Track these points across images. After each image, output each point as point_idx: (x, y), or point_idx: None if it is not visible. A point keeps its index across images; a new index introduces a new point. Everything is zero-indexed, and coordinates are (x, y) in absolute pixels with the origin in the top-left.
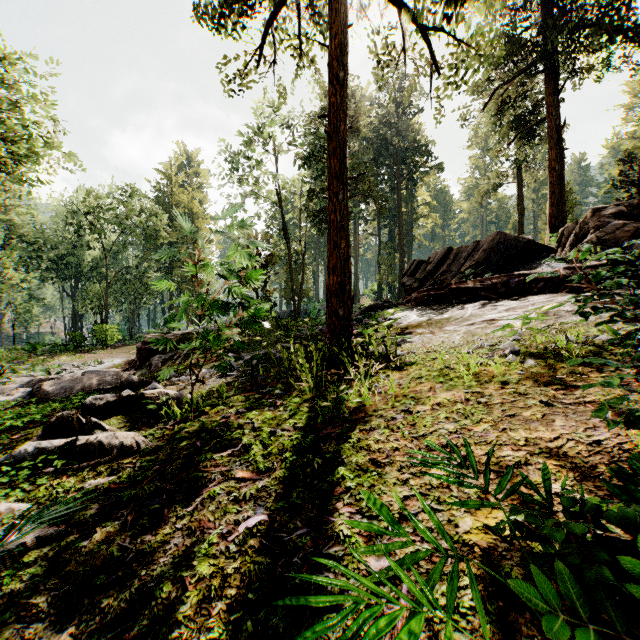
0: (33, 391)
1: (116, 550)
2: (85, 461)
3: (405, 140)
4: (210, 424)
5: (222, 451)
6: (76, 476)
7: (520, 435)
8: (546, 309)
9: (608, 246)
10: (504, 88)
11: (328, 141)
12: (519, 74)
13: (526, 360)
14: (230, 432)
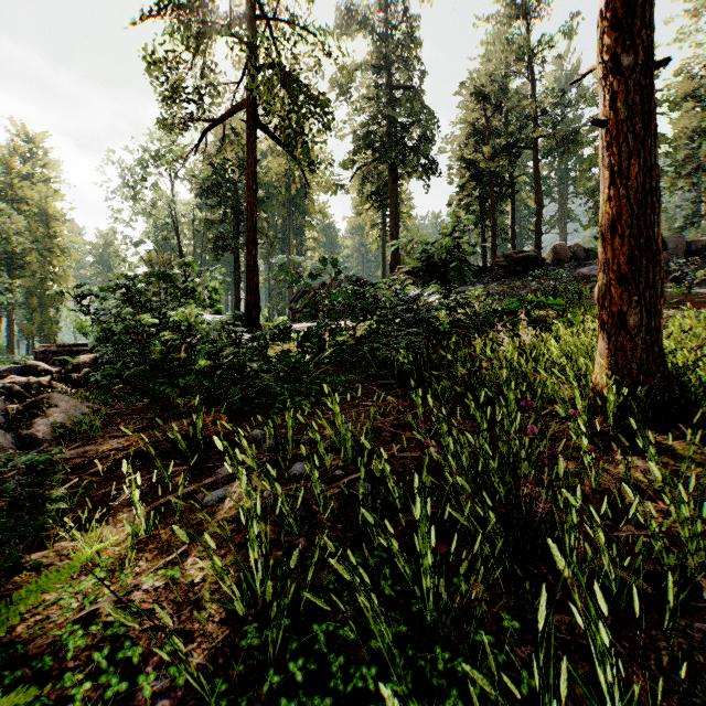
0: None
1: None
2: None
3: None
4: None
5: None
6: None
7: None
8: None
9: None
10: (364, 168)
11: (247, 221)
12: (373, 162)
13: None
14: None
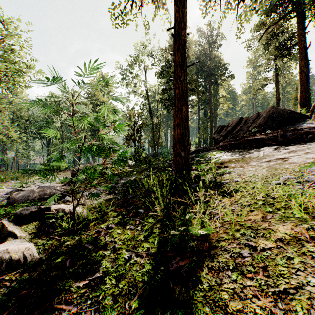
0: (9, 197)
1: None
2: None
3: (212, 64)
4: (85, 239)
5: (82, 277)
6: None
7: None
8: None
9: None
10: (271, 28)
11: (174, 42)
12: (281, 19)
13: None
14: (95, 252)
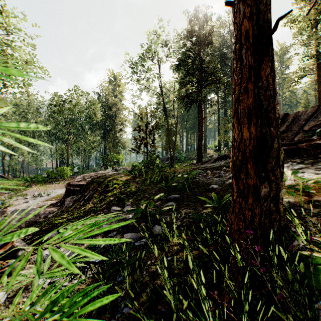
0: None
1: None
2: None
3: None
4: None
5: None
6: None
7: None
8: None
9: None
10: None
11: None
12: None
13: None
14: None
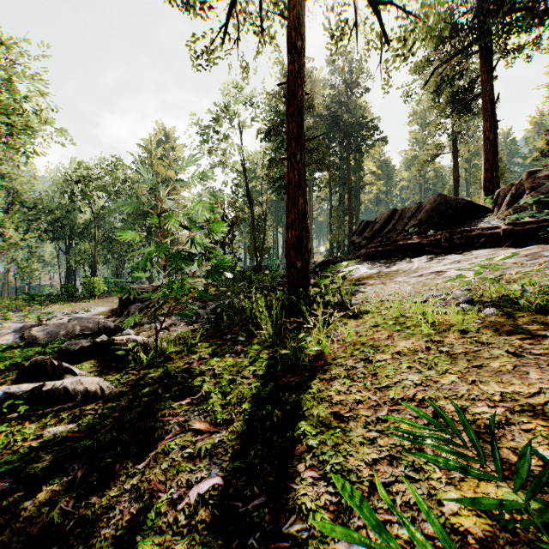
0: (24, 336)
1: (57, 515)
2: (50, 406)
3: (353, 117)
4: (173, 370)
5: (182, 399)
6: (38, 422)
7: (493, 389)
8: (500, 259)
9: (543, 205)
10: (443, 67)
11: (287, 106)
12: (456, 54)
13: (482, 309)
14: (191, 379)
